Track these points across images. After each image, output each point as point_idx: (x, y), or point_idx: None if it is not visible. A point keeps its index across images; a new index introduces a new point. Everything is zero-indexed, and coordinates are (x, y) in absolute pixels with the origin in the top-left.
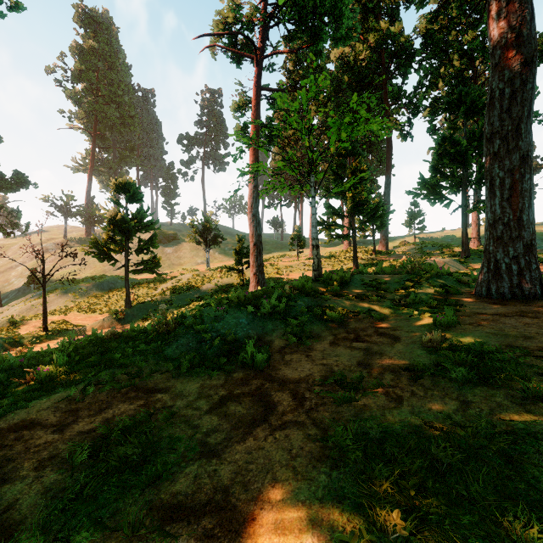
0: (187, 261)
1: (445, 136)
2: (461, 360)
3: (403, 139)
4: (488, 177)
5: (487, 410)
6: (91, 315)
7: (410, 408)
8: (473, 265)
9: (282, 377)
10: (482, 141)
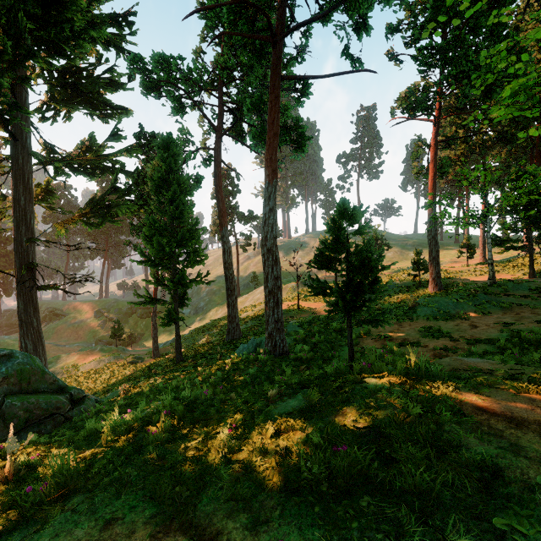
0: None
1: None
2: None
3: None
4: None
5: None
6: (309, 302)
7: (531, 327)
8: None
9: (478, 322)
10: None
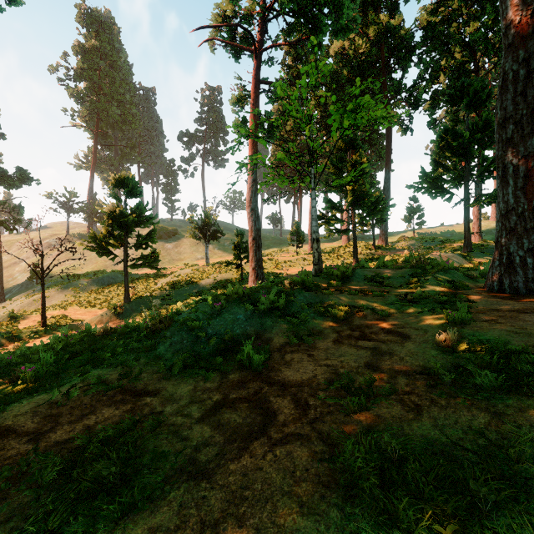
0: (187, 257)
1: (446, 128)
2: (485, 362)
3: (403, 133)
4: (500, 165)
5: (526, 425)
6: (90, 309)
7: (432, 420)
8: (477, 260)
9: (283, 379)
10: (485, 133)
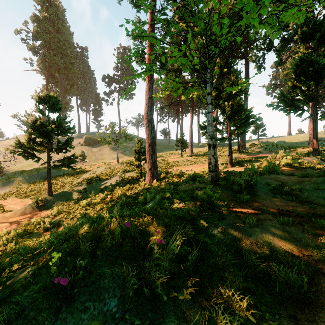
0: (106, 157)
1: (302, 58)
2: None
3: (258, 69)
4: None
5: None
6: (24, 199)
7: None
8: None
9: None
10: None
